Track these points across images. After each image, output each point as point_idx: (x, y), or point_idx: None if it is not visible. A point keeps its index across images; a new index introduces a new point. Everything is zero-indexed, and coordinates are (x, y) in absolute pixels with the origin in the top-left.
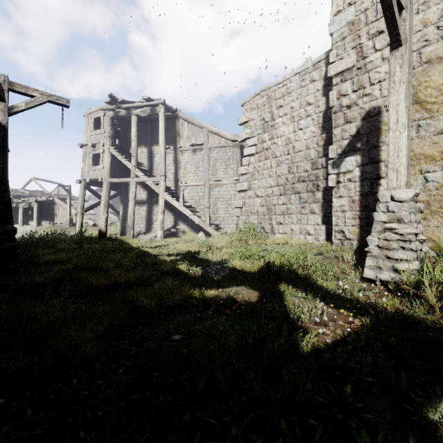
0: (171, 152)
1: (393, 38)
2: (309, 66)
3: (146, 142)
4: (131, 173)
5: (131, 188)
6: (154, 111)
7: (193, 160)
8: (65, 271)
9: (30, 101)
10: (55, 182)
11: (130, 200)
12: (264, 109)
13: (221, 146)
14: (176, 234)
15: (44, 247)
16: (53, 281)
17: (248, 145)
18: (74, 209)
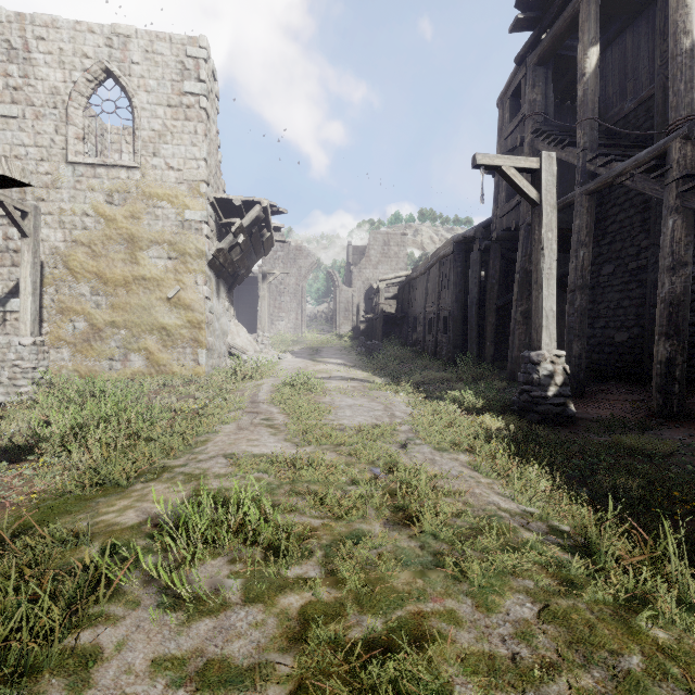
0: None
1: (21, 231)
2: None
3: None
4: None
5: None
6: None
7: None
8: None
9: None
10: None
11: None
12: None
13: None
14: None
15: None
16: None
17: None
18: None
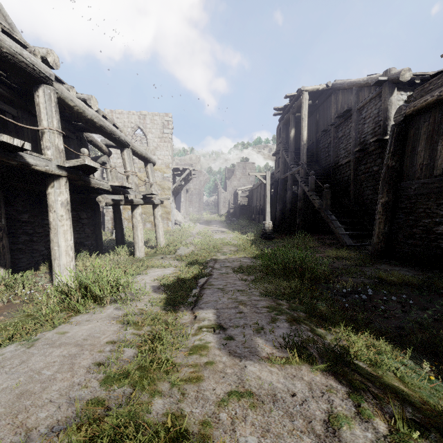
0: None
1: None
2: None
3: None
4: None
5: None
6: None
7: None
8: None
9: None
10: None
11: None
12: None
13: None
14: None
15: None
16: None
17: None
18: None
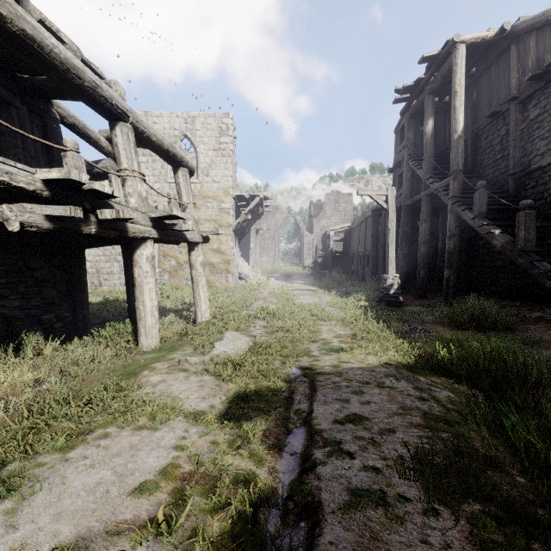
0: None
1: None
2: None
3: None
4: None
5: None
6: None
7: None
8: None
9: None
10: None
11: None
12: None
13: None
14: None
15: None
16: None
17: None
18: None
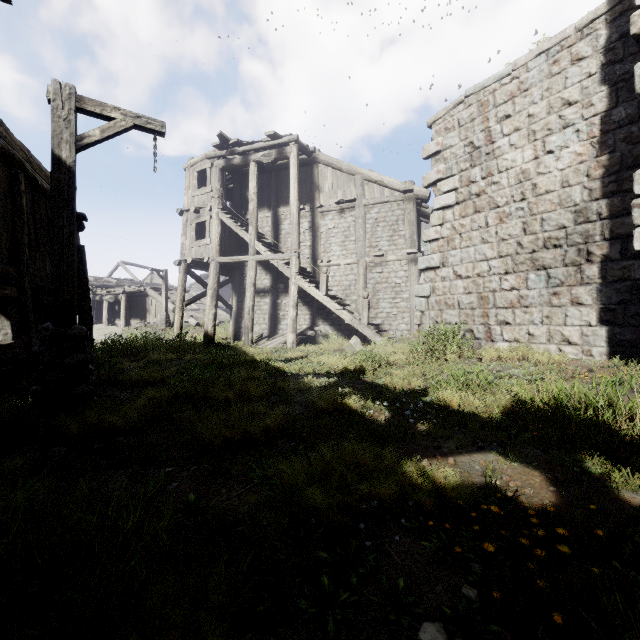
0: (306, 215)
1: None
2: (568, 33)
3: (269, 202)
4: (249, 248)
5: (249, 271)
6: (283, 154)
7: (340, 226)
8: (158, 402)
9: (107, 126)
10: (147, 267)
11: (248, 288)
12: (473, 125)
13: (384, 201)
14: (314, 339)
15: (131, 357)
16: (140, 421)
17: (441, 191)
18: (171, 303)
